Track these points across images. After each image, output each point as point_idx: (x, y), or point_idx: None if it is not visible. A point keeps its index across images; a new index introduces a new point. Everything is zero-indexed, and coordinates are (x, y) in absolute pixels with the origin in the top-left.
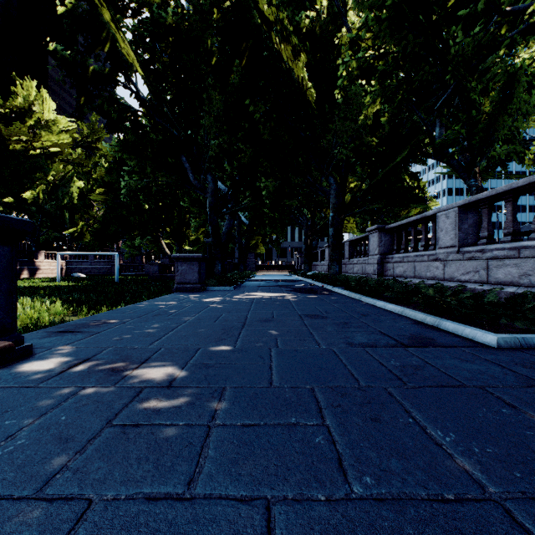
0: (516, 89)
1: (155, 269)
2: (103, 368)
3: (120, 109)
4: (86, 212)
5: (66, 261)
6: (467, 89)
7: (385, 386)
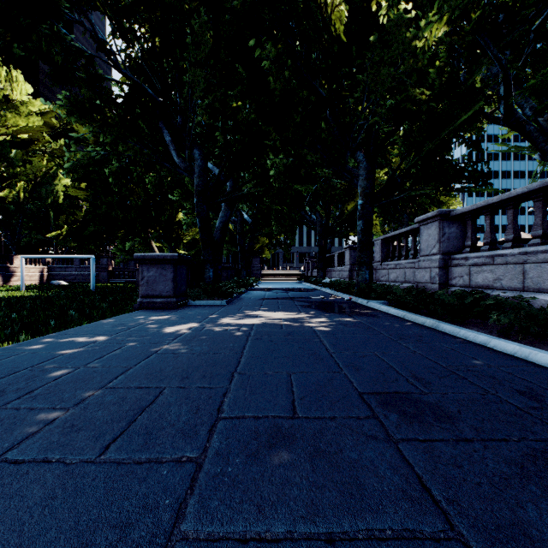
0: None
1: None
2: None
3: (65, 48)
4: (74, 213)
5: (48, 266)
6: None
7: None
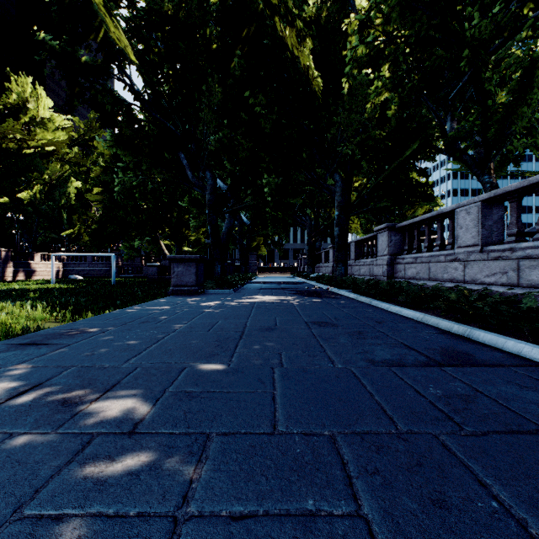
0: (537, 76)
1: (154, 271)
2: (52, 399)
3: (113, 101)
4: (84, 213)
5: (63, 262)
6: (482, 78)
7: (435, 432)
